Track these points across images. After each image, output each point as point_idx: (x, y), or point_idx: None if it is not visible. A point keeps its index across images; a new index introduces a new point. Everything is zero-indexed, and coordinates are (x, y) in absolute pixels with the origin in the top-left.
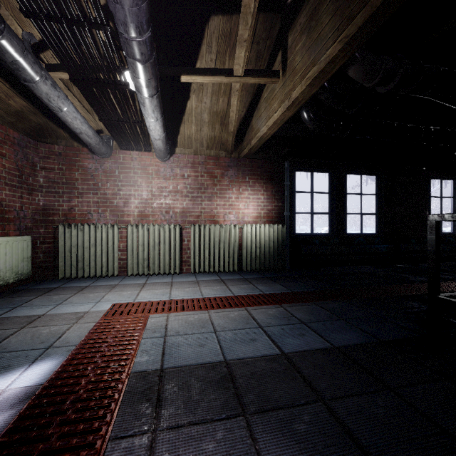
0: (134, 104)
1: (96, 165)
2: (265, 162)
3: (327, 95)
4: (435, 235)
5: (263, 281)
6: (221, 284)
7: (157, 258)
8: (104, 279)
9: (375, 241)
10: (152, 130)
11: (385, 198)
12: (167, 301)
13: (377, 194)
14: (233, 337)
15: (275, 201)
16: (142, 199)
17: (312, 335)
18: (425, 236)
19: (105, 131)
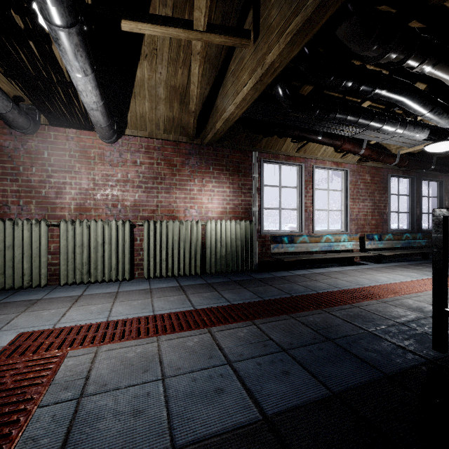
0: (52, 51)
1: (16, 143)
2: (231, 152)
3: (307, 64)
4: (443, 234)
5: (229, 287)
6: (180, 293)
7: (101, 262)
8: (25, 291)
9: (342, 238)
10: (82, 93)
11: (350, 194)
12: (103, 324)
13: (343, 190)
14: (189, 388)
15: (242, 195)
16: (80, 188)
17: (300, 374)
18: (386, 233)
19: (27, 99)
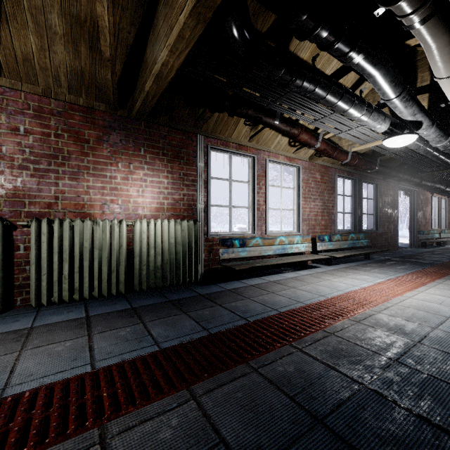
0: None
1: None
2: (170, 132)
3: None
4: None
5: (163, 312)
6: (80, 332)
7: None
8: None
9: (296, 239)
10: None
11: (302, 193)
12: None
13: (296, 188)
14: None
15: (184, 188)
16: None
17: None
18: (333, 233)
19: None
